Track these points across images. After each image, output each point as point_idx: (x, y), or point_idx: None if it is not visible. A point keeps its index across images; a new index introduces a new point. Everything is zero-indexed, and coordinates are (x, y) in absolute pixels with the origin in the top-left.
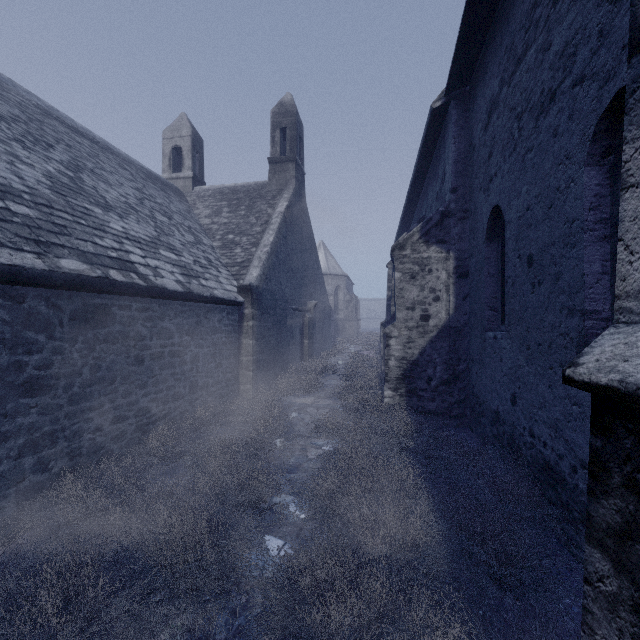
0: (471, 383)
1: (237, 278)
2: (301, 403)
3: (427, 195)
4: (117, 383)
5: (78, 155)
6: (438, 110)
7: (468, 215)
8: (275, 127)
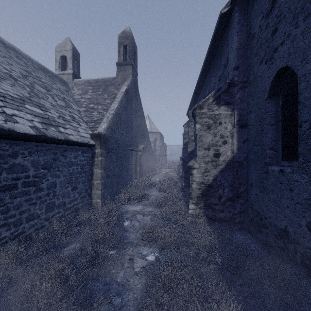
0: (250, 200)
1: (92, 129)
2: (133, 210)
3: (210, 81)
4: None
5: None
6: (225, 15)
7: (246, 85)
8: (120, 45)
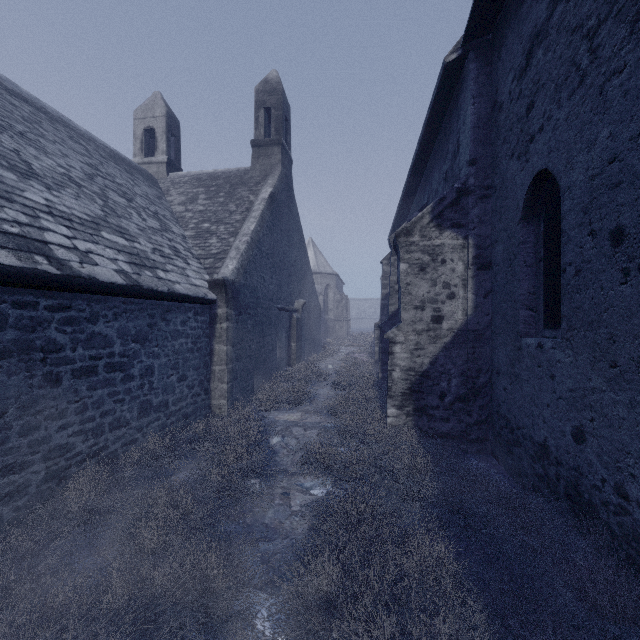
0: (496, 400)
1: (210, 272)
2: (286, 421)
3: (430, 179)
4: (9, 416)
5: (4, 115)
6: (452, 66)
7: (490, 193)
8: (259, 106)
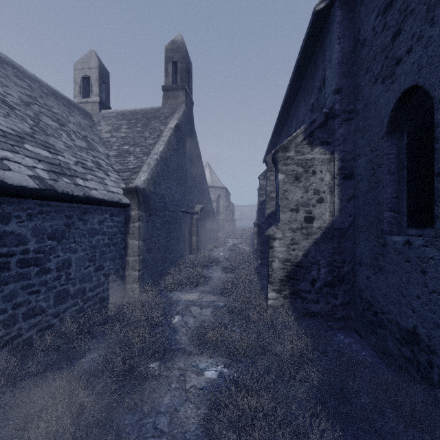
0: (358, 286)
1: (127, 182)
2: (186, 300)
3: (297, 113)
4: None
5: None
6: (320, 14)
7: (353, 116)
8: (168, 61)
